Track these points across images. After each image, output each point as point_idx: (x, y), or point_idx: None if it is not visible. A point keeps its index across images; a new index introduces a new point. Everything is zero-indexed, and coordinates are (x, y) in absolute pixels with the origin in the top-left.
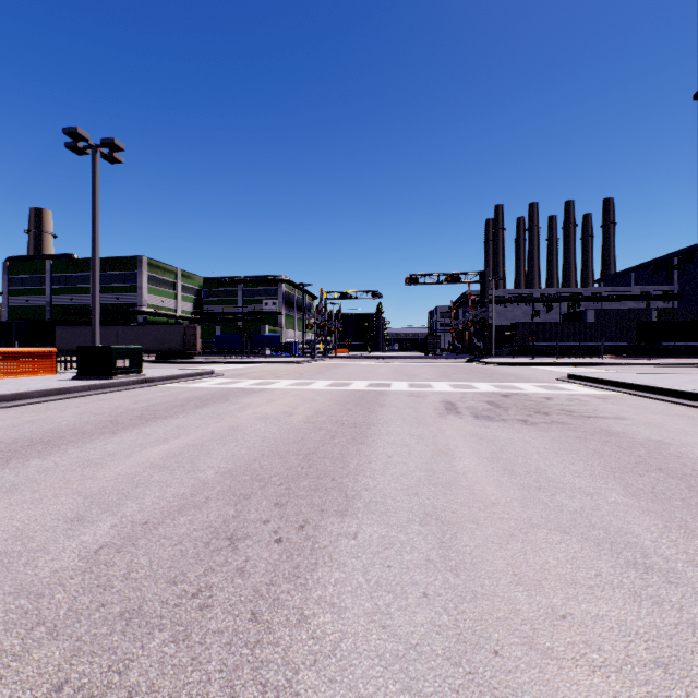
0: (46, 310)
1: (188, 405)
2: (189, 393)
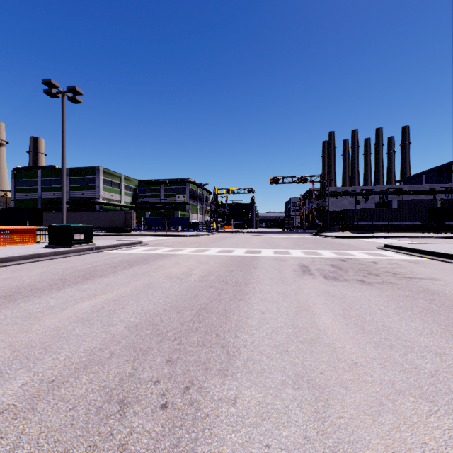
0: (38, 201)
1: (119, 266)
2: (122, 257)
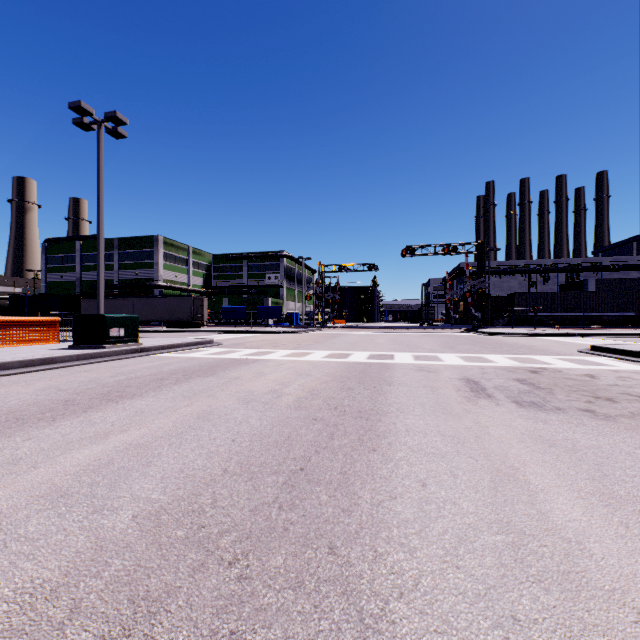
0: (77, 285)
1: (168, 379)
2: (177, 364)
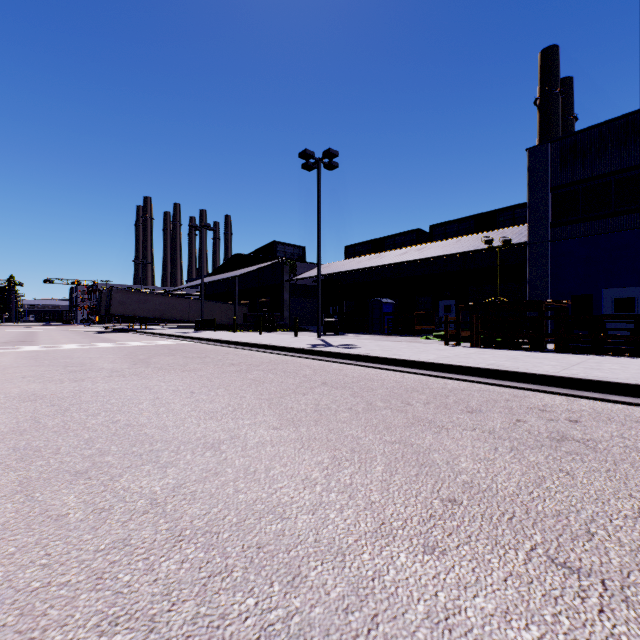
0: None
1: None
2: None
